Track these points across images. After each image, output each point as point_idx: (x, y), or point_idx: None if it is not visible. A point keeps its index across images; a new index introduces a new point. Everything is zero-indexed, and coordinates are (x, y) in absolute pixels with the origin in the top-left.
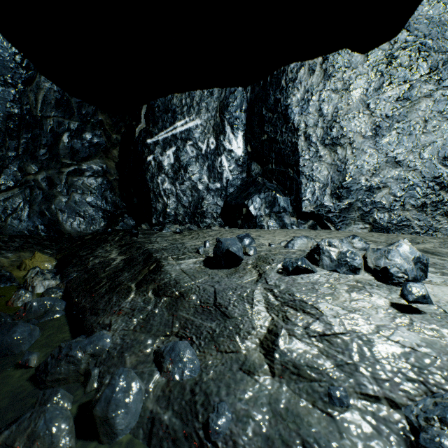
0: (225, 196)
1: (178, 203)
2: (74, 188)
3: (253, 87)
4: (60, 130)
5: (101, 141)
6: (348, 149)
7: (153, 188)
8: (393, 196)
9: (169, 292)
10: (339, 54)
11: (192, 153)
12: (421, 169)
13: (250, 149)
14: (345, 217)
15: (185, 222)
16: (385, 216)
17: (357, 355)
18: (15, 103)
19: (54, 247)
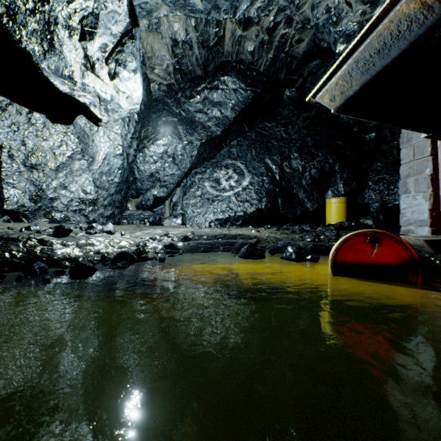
0: None
1: None
2: None
3: None
4: None
5: None
6: (41, 173)
7: None
8: (63, 204)
9: (71, 244)
10: (41, 116)
11: None
12: (75, 192)
13: None
14: (36, 214)
15: None
16: (59, 215)
17: (126, 243)
18: None
19: None
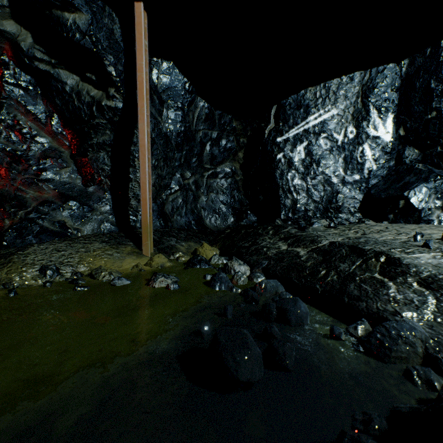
0: (365, 188)
1: (308, 198)
2: (211, 189)
3: (412, 60)
4: (205, 140)
5: (233, 146)
6: None
7: (282, 185)
8: None
9: None
10: None
11: (325, 146)
12: None
13: (403, 132)
14: None
15: (320, 218)
16: None
17: None
18: (182, 122)
19: (205, 239)
